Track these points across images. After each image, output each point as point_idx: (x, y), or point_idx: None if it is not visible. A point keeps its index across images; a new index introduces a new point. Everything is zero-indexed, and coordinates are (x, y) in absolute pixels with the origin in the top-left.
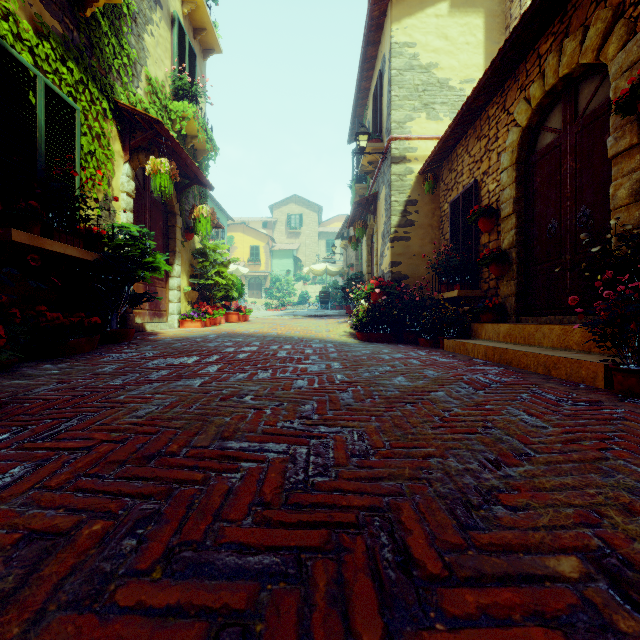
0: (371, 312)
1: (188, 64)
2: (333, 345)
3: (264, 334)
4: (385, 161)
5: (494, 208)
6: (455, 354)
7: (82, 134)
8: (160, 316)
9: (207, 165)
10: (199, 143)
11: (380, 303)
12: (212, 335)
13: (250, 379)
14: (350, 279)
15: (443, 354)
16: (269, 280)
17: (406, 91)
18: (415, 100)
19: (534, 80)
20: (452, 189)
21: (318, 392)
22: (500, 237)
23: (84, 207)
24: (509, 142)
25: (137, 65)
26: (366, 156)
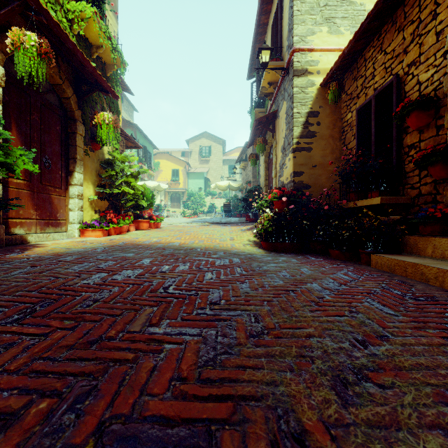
0: (276, 221)
1: None
2: (239, 260)
3: (165, 245)
4: (286, 77)
5: (433, 98)
6: (401, 278)
7: None
8: (57, 225)
9: (116, 80)
10: (106, 56)
11: (284, 212)
12: (101, 248)
13: None
14: (250, 191)
15: (385, 278)
16: (186, 195)
17: (308, 6)
18: (317, 14)
19: None
20: (358, 96)
21: None
22: (442, 132)
23: None
24: None
25: None
26: (267, 76)
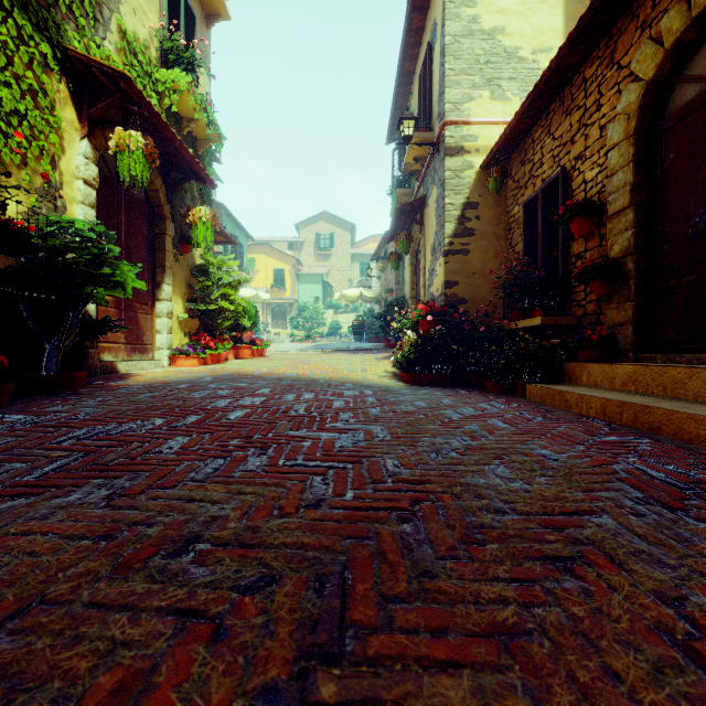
0: (420, 346)
1: (184, 26)
2: (372, 392)
3: (280, 375)
4: (436, 155)
5: (596, 202)
6: (547, 407)
7: (1, 83)
8: (143, 351)
9: (210, 159)
10: (199, 129)
11: (431, 334)
12: (207, 378)
13: (225, 476)
14: (390, 305)
15: (530, 407)
16: (295, 308)
17: (464, 63)
18: (475, 75)
19: (668, 8)
20: (526, 186)
21: (353, 520)
22: (605, 242)
23: (7, 193)
24: (622, 106)
25: (104, 8)
26: (411, 150)
